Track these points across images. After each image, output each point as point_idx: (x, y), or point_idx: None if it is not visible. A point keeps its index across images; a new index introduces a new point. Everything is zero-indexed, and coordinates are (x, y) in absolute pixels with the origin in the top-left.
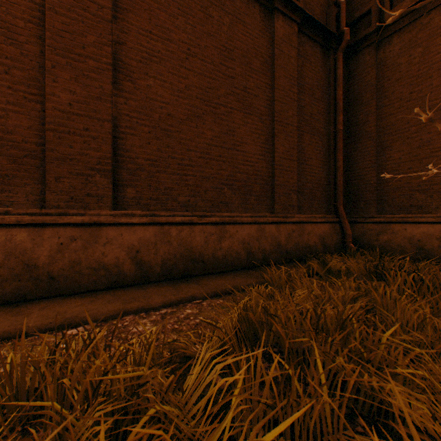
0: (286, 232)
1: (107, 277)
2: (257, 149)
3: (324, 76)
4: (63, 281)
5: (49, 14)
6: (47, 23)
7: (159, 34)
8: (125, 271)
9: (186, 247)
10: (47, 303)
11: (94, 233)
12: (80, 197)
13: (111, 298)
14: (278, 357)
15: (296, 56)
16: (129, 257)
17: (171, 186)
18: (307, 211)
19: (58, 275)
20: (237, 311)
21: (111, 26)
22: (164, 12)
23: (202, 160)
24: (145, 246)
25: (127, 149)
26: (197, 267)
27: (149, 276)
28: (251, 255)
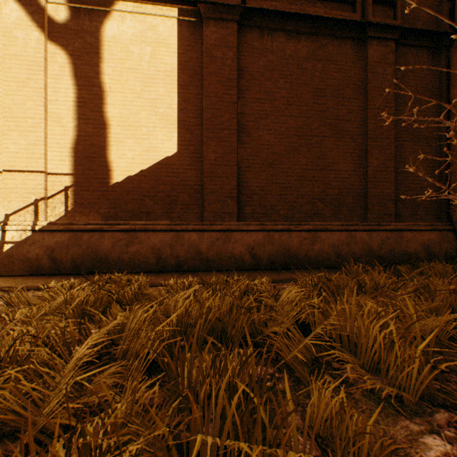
0: (379, 239)
1: (235, 263)
2: (349, 166)
3: (433, 78)
4: (213, 263)
5: (205, 111)
6: (204, 116)
7: (266, 98)
8: (245, 260)
9: (285, 247)
10: (207, 273)
11: (228, 236)
12: (220, 214)
13: (239, 275)
14: (325, 294)
15: (393, 72)
16: (247, 251)
17: (274, 203)
18: (409, 219)
19: (211, 259)
20: (313, 282)
21: (237, 105)
22: (269, 81)
23: (298, 182)
24: (257, 245)
25: (246, 181)
26: (293, 262)
27: (260, 265)
28: (340, 257)
